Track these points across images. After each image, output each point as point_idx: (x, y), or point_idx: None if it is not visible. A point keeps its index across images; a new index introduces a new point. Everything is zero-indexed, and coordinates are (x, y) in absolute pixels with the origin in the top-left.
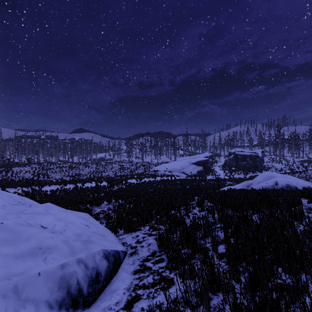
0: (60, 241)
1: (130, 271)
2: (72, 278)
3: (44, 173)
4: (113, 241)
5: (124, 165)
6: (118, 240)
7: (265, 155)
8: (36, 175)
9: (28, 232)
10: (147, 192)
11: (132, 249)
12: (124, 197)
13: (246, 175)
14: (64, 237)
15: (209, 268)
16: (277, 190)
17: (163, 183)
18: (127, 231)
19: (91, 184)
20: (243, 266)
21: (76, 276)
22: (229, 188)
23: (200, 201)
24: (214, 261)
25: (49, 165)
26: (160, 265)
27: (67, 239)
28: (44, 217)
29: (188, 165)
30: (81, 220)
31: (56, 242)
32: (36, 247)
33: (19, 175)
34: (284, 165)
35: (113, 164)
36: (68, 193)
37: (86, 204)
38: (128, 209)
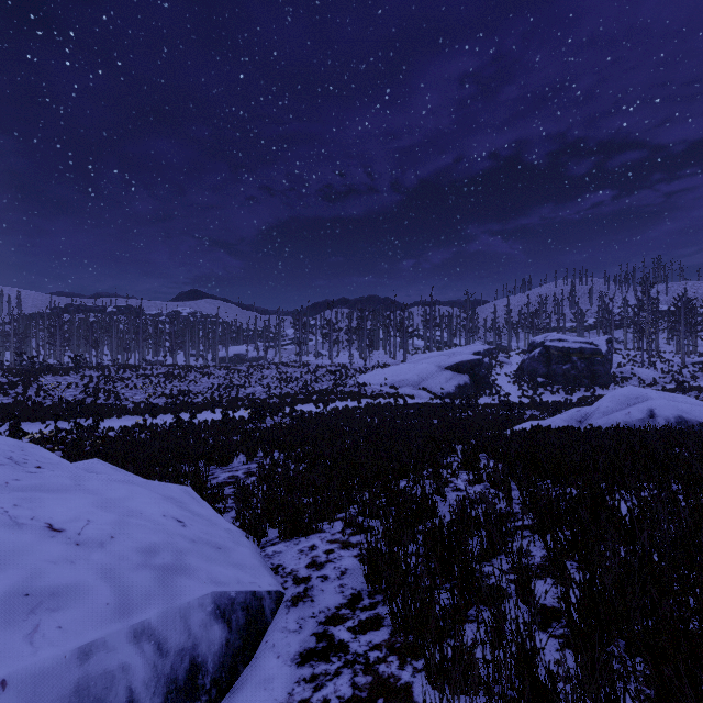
0: (92, 571)
1: (290, 655)
2: (114, 687)
3: (109, 390)
4: (247, 564)
5: (289, 371)
6: (263, 557)
7: (615, 349)
8: (92, 394)
9: (2, 546)
10: (341, 433)
11: (297, 586)
12: (285, 444)
13: (571, 396)
14: (106, 558)
15: (519, 665)
16: (659, 430)
17: (378, 413)
18: (287, 535)
19: (214, 413)
20: (622, 659)
21: (127, 681)
22: (537, 426)
23: (469, 456)
24: (533, 639)
25: (122, 372)
26: (371, 640)
27: (113, 564)
28: (65, 498)
29: (436, 371)
30: (166, 506)
31: (80, 573)
32: (16, 592)
33: (54, 393)
34: (662, 373)
35: (264, 368)
36: (159, 434)
37: (195, 460)
38: (293, 475)
